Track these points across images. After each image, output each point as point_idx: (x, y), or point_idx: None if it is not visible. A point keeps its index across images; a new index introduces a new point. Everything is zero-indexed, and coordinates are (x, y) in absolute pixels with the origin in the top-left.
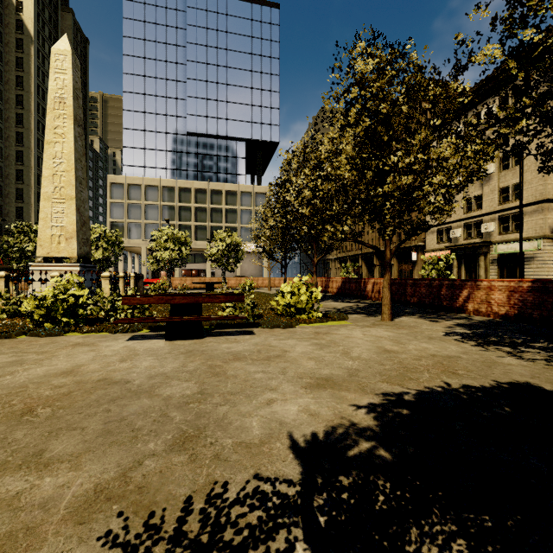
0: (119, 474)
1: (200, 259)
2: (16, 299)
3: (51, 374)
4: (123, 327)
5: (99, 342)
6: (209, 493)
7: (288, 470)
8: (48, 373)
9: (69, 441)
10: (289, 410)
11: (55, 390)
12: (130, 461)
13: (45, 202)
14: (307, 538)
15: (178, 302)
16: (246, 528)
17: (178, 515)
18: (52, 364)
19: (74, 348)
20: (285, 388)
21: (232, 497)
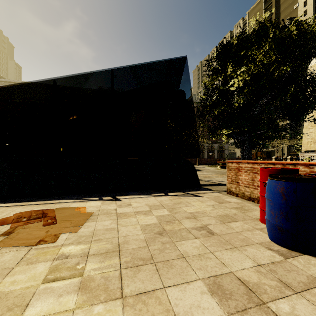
0: None
1: None
2: None
3: None
4: None
5: None
6: None
7: None
8: None
9: None
10: None
11: None
12: None
13: (305, 129)
14: None
15: None
16: None
17: None
18: None
19: None
20: None
21: None
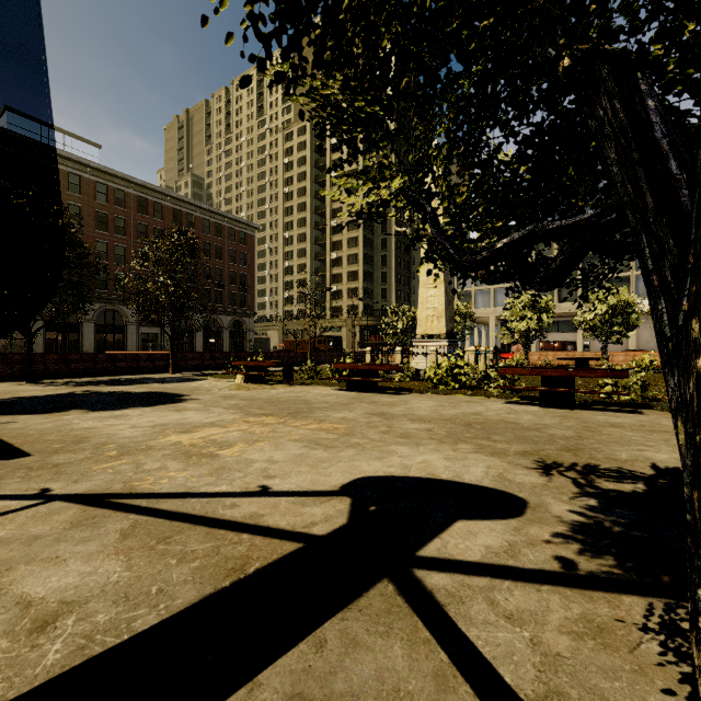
0: (533, 450)
1: (566, 327)
2: (413, 368)
3: (466, 413)
4: (497, 394)
5: (483, 402)
6: (586, 464)
7: (643, 471)
8: (464, 413)
9: (500, 437)
10: (659, 456)
11: (475, 420)
12: (537, 448)
13: (422, 289)
14: (645, 484)
15: (549, 375)
16: (608, 475)
17: (569, 465)
18: (462, 409)
19: (468, 403)
20: (662, 447)
21: (601, 468)
